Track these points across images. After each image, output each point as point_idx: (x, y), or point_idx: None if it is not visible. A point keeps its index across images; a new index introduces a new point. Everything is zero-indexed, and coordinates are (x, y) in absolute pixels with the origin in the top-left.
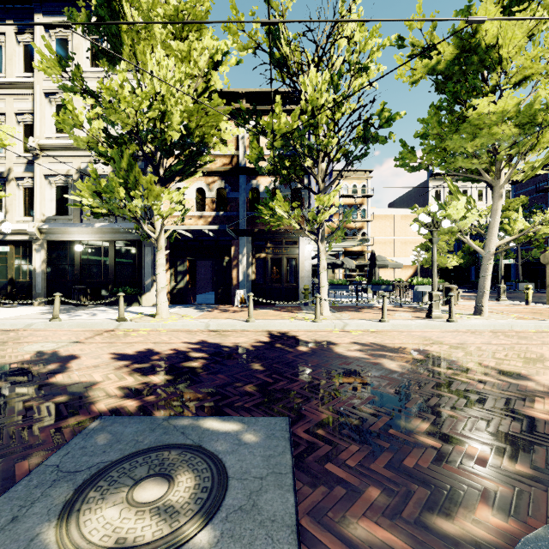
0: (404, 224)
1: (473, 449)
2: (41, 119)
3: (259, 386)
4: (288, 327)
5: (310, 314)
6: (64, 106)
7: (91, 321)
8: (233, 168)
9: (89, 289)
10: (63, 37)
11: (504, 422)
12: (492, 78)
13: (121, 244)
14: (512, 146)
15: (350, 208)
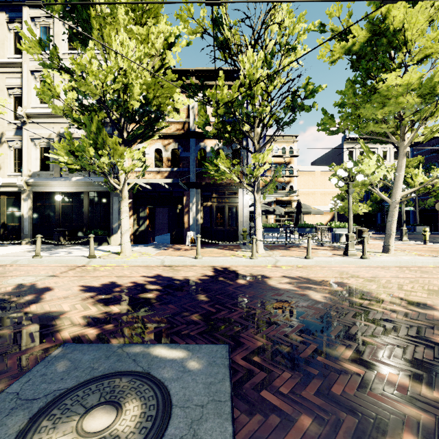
0: (323, 179)
1: (394, 375)
2: (28, 92)
3: (203, 315)
4: (229, 263)
5: (247, 252)
6: (44, 80)
7: (67, 258)
8: (185, 132)
9: (67, 231)
10: (45, 25)
11: (418, 349)
12: (398, 57)
13: (93, 194)
14: (414, 113)
15: (280, 166)
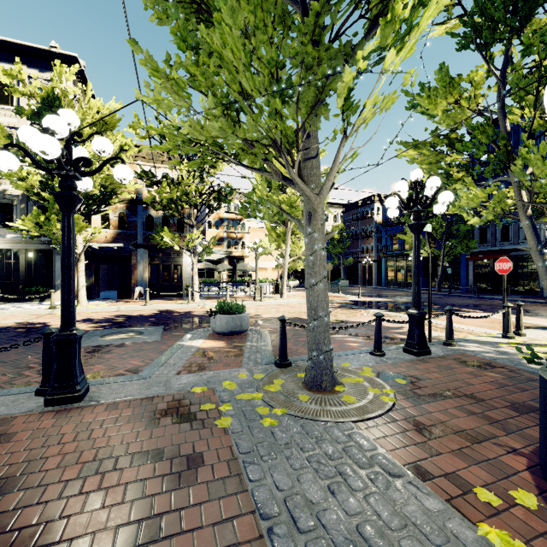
0: None
1: None
2: None
3: (153, 323)
4: (171, 307)
5: (187, 301)
6: None
7: (26, 310)
8: (133, 199)
9: (0, 289)
10: None
11: None
12: None
13: (32, 252)
14: None
15: (233, 222)
